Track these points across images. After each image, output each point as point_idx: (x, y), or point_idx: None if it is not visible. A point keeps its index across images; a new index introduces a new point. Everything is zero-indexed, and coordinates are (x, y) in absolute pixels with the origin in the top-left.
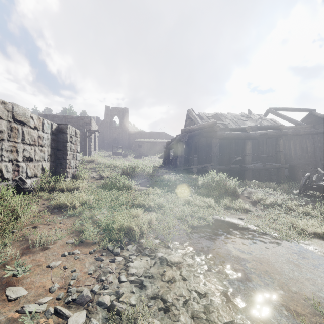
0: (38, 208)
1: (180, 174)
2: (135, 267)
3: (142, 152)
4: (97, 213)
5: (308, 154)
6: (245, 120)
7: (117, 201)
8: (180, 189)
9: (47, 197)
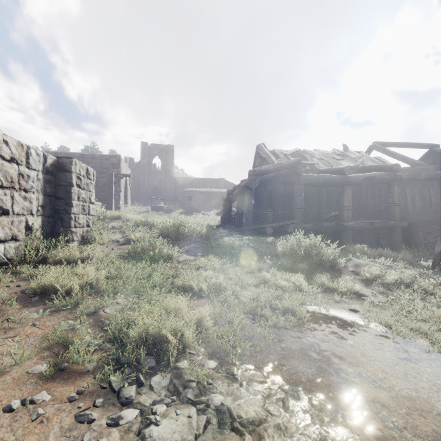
0: (5, 295)
1: (248, 237)
2: (162, 439)
3: (192, 206)
4: (108, 304)
5: (432, 208)
6: (340, 159)
7: (146, 280)
8: (249, 259)
9: (29, 273)
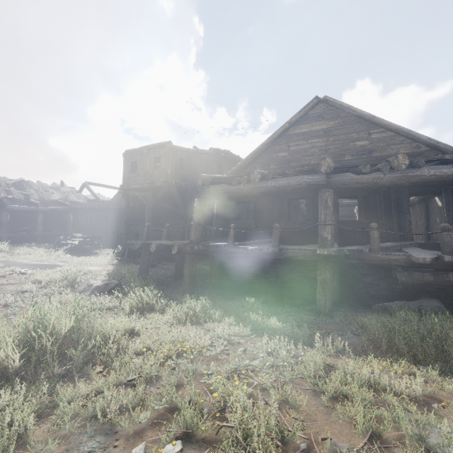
0: None
1: None
2: None
3: None
4: None
5: (102, 224)
6: (52, 192)
7: None
8: None
9: None
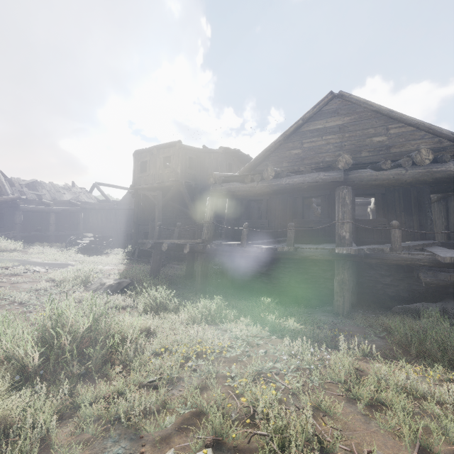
0: None
1: None
2: None
3: None
4: None
5: (112, 224)
6: (64, 193)
7: None
8: None
9: None
